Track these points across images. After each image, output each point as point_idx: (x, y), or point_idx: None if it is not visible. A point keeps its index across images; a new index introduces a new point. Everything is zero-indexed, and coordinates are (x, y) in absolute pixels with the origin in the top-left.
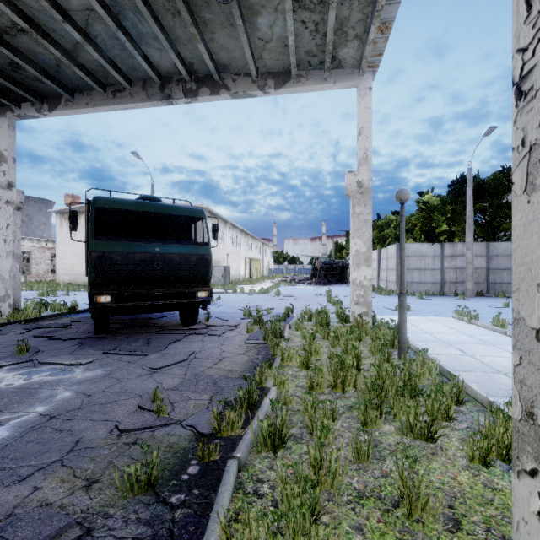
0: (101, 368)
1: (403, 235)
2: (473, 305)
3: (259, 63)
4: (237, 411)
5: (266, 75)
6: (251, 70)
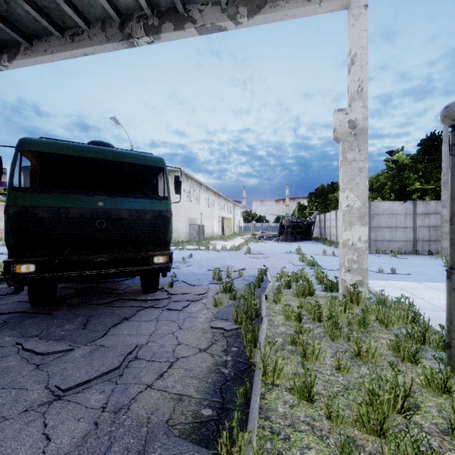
0: None
1: None
2: None
3: None
4: None
5: (237, 2)
6: None
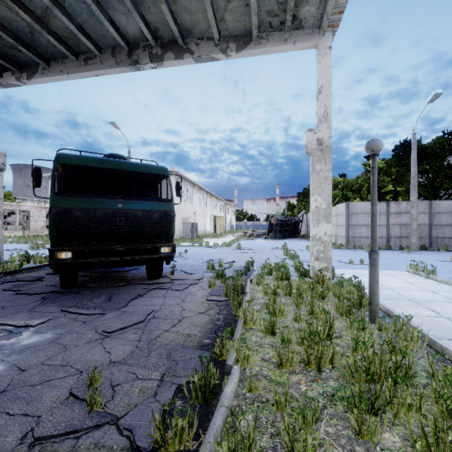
0: (52, 330)
1: (375, 189)
2: (421, 259)
3: (221, 26)
4: (187, 417)
5: (228, 38)
6: (214, 32)
